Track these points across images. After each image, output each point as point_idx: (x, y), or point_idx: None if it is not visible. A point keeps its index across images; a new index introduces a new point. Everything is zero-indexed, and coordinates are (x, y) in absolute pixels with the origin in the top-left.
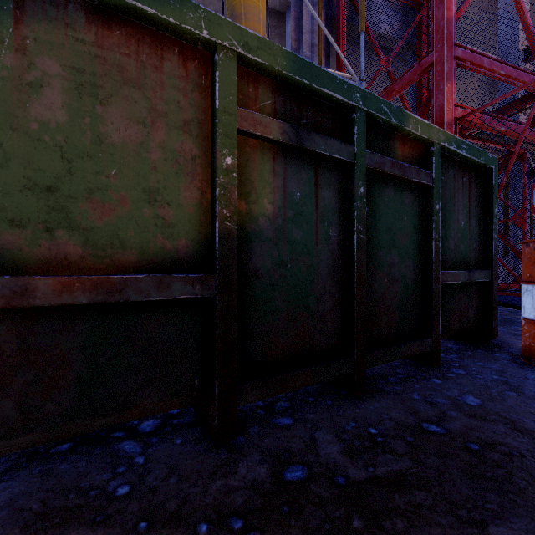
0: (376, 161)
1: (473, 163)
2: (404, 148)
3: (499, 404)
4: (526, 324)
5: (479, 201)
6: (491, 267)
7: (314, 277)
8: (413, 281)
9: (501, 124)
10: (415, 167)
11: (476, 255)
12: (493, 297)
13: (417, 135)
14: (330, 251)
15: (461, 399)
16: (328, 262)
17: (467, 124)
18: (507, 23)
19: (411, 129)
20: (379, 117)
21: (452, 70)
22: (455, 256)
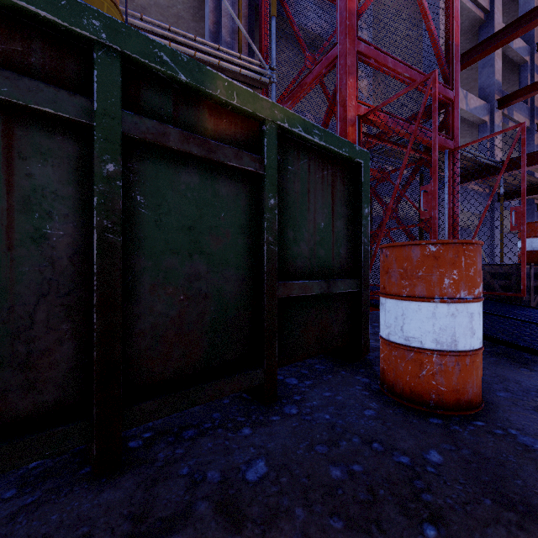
0: (148, 130)
1: (336, 154)
2: (219, 121)
3: (288, 474)
4: (381, 343)
5: (347, 199)
6: (361, 275)
7: (3, 300)
8: (237, 296)
9: (405, 127)
10: (231, 147)
11: (344, 261)
12: (362, 309)
13: (235, 105)
14: (48, 258)
15: (245, 468)
16: (41, 275)
17: (373, 124)
18: (412, 27)
19: (220, 94)
20: (154, 67)
21: (355, 65)
22: (310, 263)
